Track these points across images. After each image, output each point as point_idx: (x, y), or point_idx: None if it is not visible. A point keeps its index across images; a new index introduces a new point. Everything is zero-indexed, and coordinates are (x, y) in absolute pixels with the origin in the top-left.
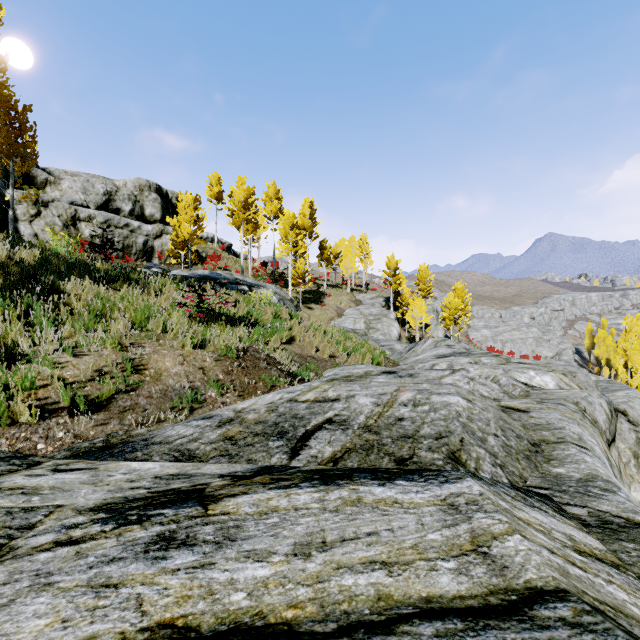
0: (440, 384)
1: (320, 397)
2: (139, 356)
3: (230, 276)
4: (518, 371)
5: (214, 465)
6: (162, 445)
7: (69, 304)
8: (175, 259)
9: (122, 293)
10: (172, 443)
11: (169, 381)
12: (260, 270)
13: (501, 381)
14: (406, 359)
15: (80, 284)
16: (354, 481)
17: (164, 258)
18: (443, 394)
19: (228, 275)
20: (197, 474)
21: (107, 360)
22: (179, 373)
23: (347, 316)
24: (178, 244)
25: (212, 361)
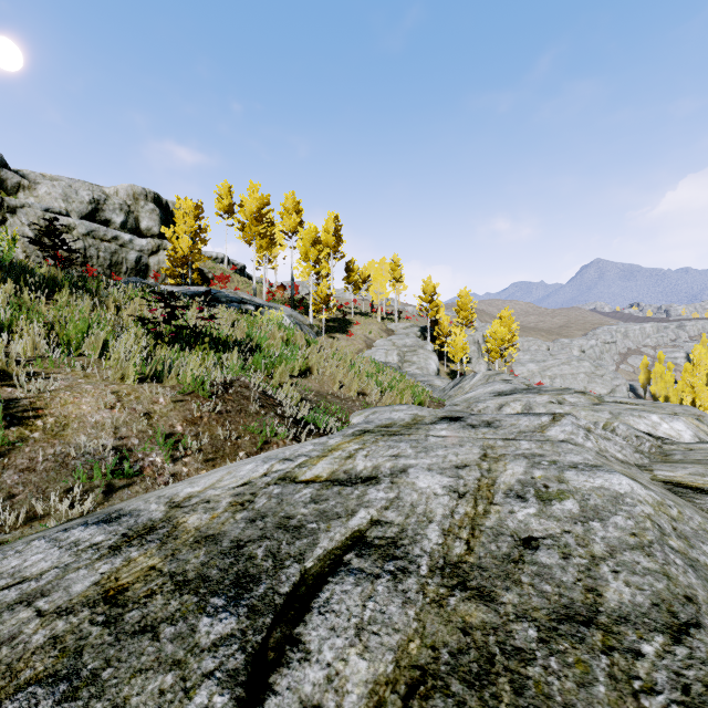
0: (549, 441)
1: (340, 472)
2: (35, 394)
3: (234, 295)
4: (633, 415)
5: None
6: None
7: None
8: (173, 279)
9: (61, 304)
10: None
11: (77, 438)
12: (277, 295)
13: (618, 431)
14: (453, 397)
15: None
16: None
17: (161, 278)
18: (585, 468)
19: (232, 294)
20: None
21: None
22: (102, 423)
23: (377, 347)
24: (176, 260)
25: (168, 402)
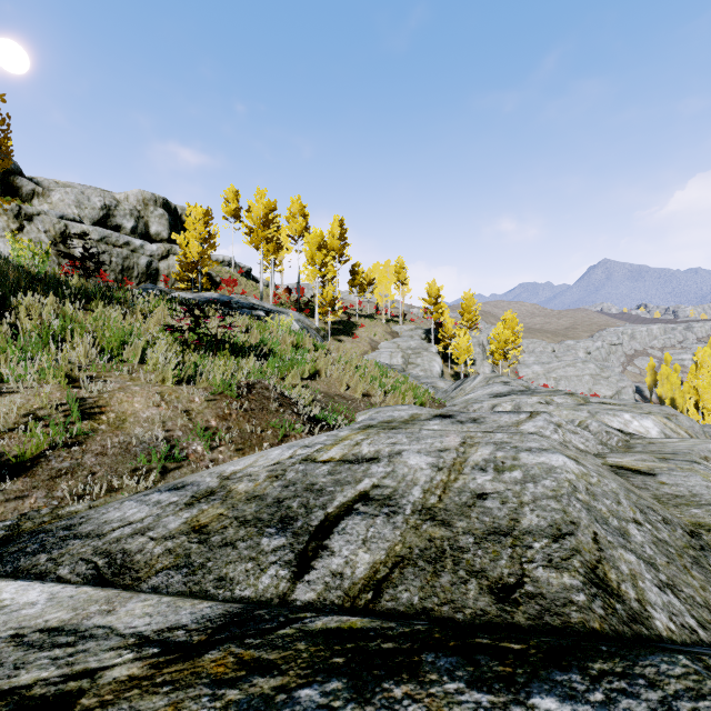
0: (520, 433)
1: (350, 454)
2: (96, 394)
3: (244, 300)
4: (608, 414)
5: (144, 601)
6: (87, 540)
7: (18, 326)
8: (183, 283)
9: (97, 314)
10: (104, 537)
11: (135, 430)
12: (283, 297)
13: (591, 427)
14: (454, 399)
15: (40, 302)
16: (428, 689)
17: (171, 282)
18: (536, 451)
19: (242, 299)
20: (96, 631)
21: (43, 400)
22: (152, 418)
23: (382, 350)
24: (186, 265)
25: (202, 401)
